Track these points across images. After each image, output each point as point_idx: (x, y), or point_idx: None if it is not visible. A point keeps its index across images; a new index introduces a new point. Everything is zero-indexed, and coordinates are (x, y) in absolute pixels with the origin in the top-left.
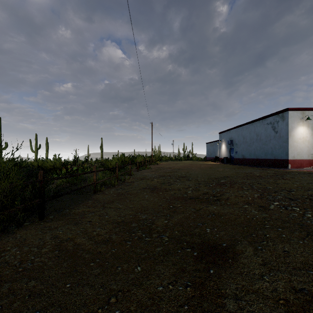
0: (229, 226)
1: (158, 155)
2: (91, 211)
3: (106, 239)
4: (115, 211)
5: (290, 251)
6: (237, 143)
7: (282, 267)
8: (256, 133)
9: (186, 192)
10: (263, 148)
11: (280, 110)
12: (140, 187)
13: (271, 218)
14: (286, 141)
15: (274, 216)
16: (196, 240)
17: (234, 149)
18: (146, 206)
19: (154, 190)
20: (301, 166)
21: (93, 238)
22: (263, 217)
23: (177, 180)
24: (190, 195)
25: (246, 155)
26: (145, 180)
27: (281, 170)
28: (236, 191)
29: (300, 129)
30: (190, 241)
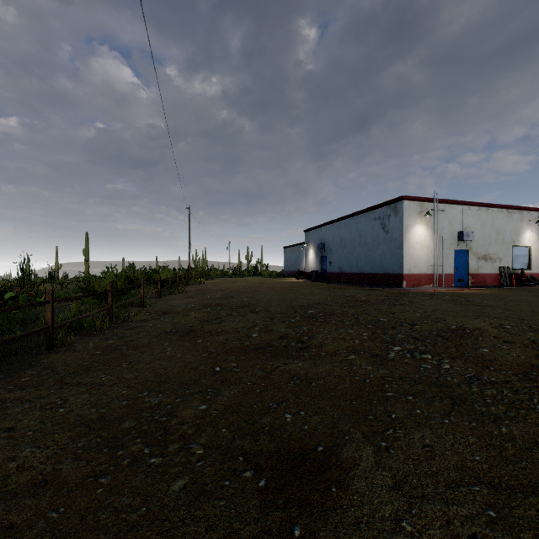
0: (327, 402)
1: (201, 268)
2: (25, 398)
3: (42, 478)
4: (87, 392)
5: (434, 445)
6: (332, 248)
7: (428, 487)
8: (359, 232)
9: (248, 337)
10: (369, 256)
11: (393, 199)
12: (159, 329)
13: (394, 377)
14: (400, 246)
15: (398, 372)
16: (265, 446)
17: (327, 258)
18: (166, 372)
19: (187, 335)
20: (418, 283)
21: (2, 482)
22: (381, 376)
23: (233, 312)
24: (256, 342)
25: (345, 267)
26: (170, 316)
27: (395, 290)
28: (335, 329)
29: (418, 229)
30: (253, 451)
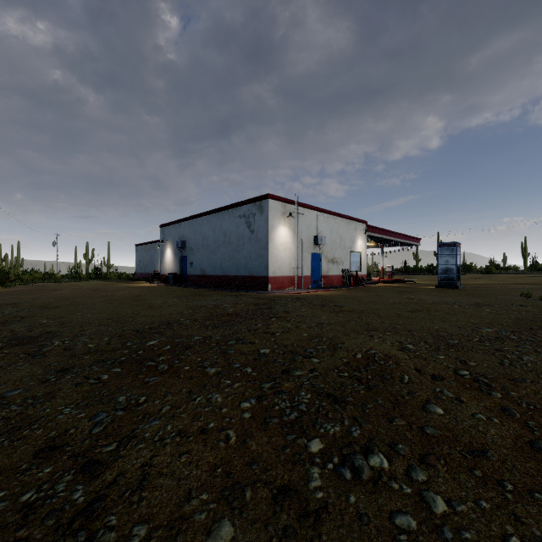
0: None
1: None
2: None
3: None
4: None
5: None
6: (194, 247)
7: None
8: (223, 231)
9: None
10: (234, 257)
11: (258, 196)
12: None
13: None
14: (266, 246)
15: None
16: None
17: (187, 259)
18: None
19: None
20: (282, 286)
21: None
22: None
23: None
24: None
25: (207, 269)
26: None
27: (262, 295)
28: (187, 397)
29: (282, 230)
30: None
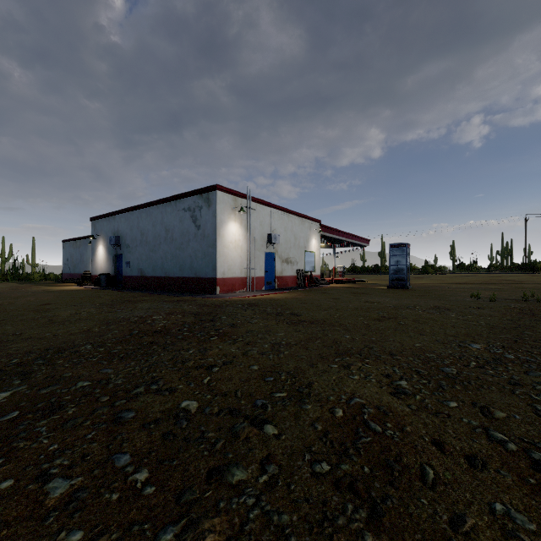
0: None
1: None
2: None
3: None
4: None
5: None
6: (131, 244)
7: None
8: (165, 225)
9: None
10: (177, 256)
11: (205, 187)
12: None
13: None
14: (214, 244)
15: None
16: None
17: (123, 257)
18: None
19: None
20: (233, 288)
21: None
22: None
23: None
24: None
25: (147, 269)
26: None
27: (208, 300)
28: None
29: (232, 226)
30: None
